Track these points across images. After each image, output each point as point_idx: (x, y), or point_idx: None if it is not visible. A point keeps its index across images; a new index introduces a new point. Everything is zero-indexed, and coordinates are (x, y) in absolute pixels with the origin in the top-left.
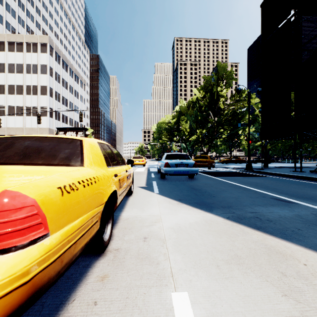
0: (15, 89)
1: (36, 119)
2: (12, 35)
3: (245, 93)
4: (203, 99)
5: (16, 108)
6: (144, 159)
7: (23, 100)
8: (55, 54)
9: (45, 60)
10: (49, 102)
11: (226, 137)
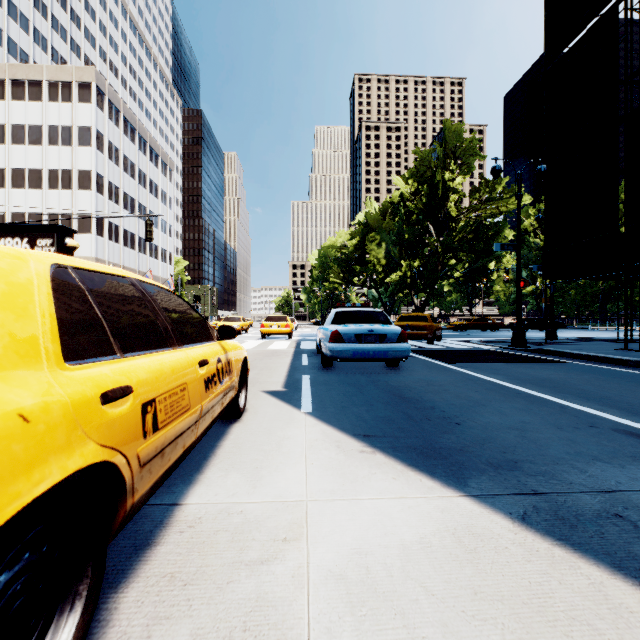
0: (25, 177)
1: None
2: (20, 67)
3: (503, 184)
4: (415, 198)
5: (27, 217)
6: (290, 321)
7: (42, 200)
8: (109, 105)
9: (88, 118)
10: (97, 204)
11: (462, 276)
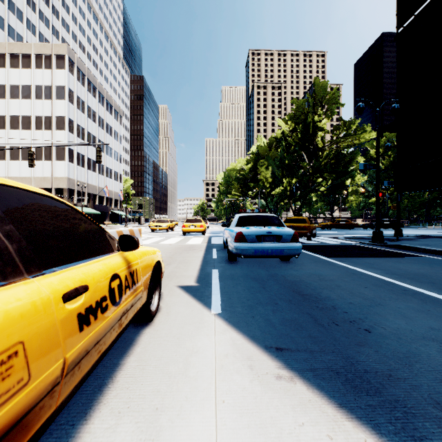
0: (19, 122)
1: (50, 164)
2: (16, 45)
3: (356, 124)
4: (292, 135)
5: (21, 149)
6: (203, 223)
7: (31, 137)
8: (78, 71)
9: (63, 80)
10: (69, 140)
11: (326, 190)
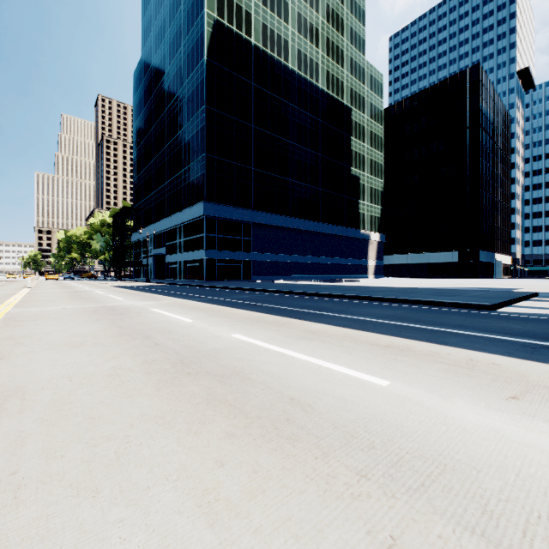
0: None
1: None
2: None
3: None
4: None
5: None
6: None
7: None
8: None
9: None
10: None
11: None
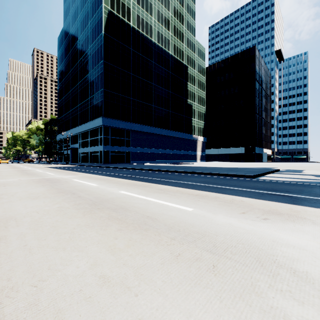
0: None
1: None
2: None
3: None
4: None
5: None
6: None
7: None
8: None
9: None
10: None
11: None
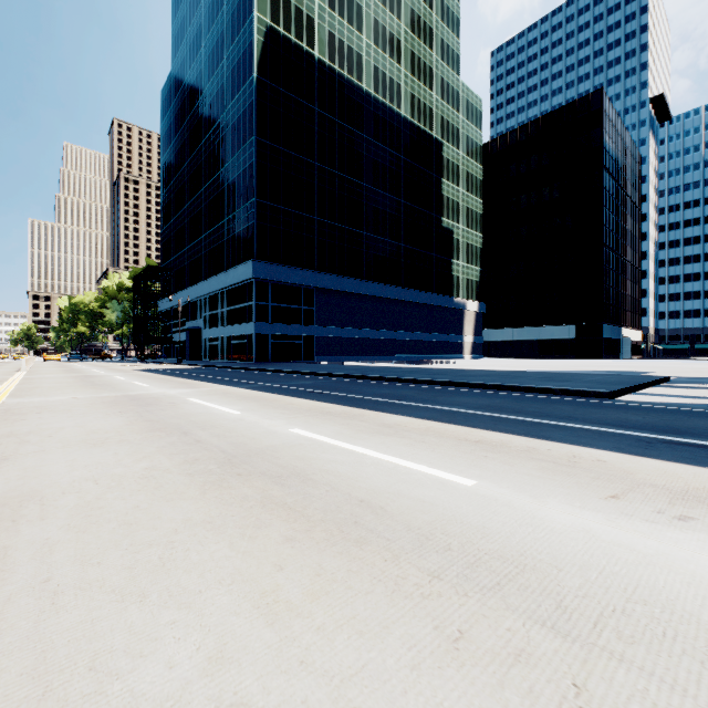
0: None
1: None
2: None
3: None
4: None
5: None
6: None
7: None
8: None
9: None
10: None
11: None
